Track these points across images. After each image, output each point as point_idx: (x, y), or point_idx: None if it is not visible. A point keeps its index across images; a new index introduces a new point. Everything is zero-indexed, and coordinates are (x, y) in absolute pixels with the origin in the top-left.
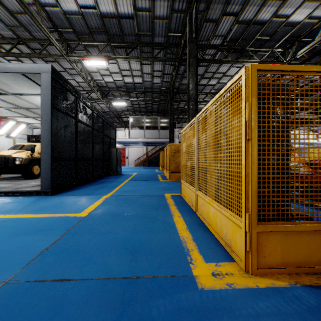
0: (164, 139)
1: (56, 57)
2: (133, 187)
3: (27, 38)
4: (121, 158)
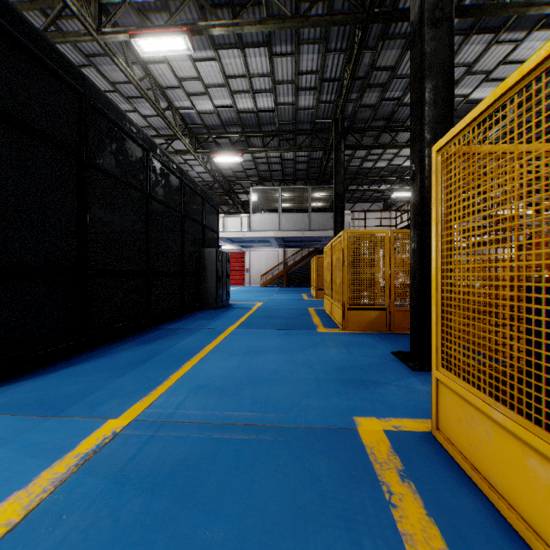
0: (319, 231)
1: (77, 39)
2: (237, 363)
3: (17, 3)
4: (229, 270)
